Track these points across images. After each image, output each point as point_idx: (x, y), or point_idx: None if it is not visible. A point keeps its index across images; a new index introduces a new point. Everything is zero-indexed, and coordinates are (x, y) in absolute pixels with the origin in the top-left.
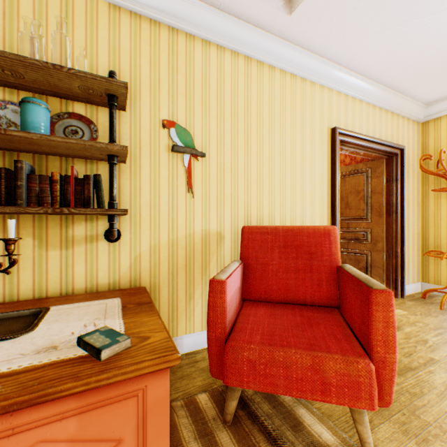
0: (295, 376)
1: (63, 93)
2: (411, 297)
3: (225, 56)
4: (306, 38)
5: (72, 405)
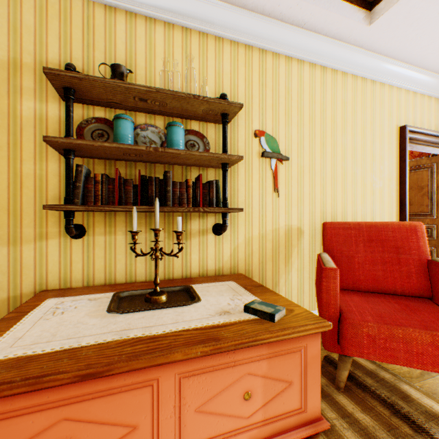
0: (415, 351)
1: (187, 115)
2: None
3: (304, 68)
4: (380, 43)
5: (264, 351)
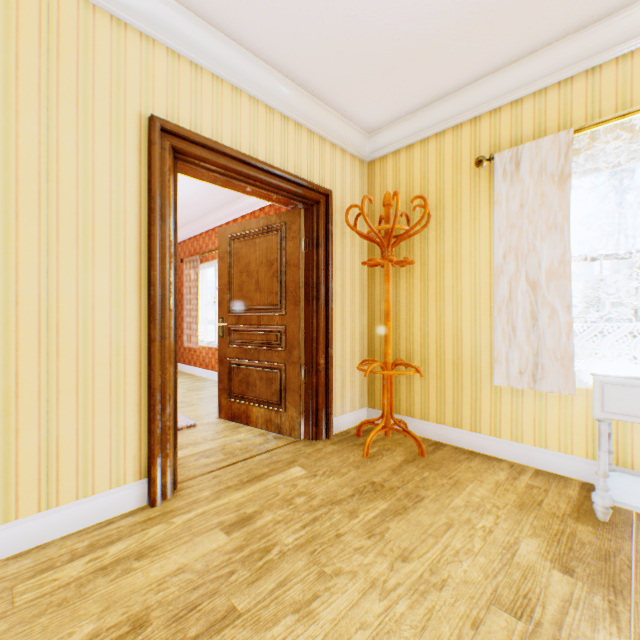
0: None
1: None
2: (343, 435)
3: None
4: None
5: None
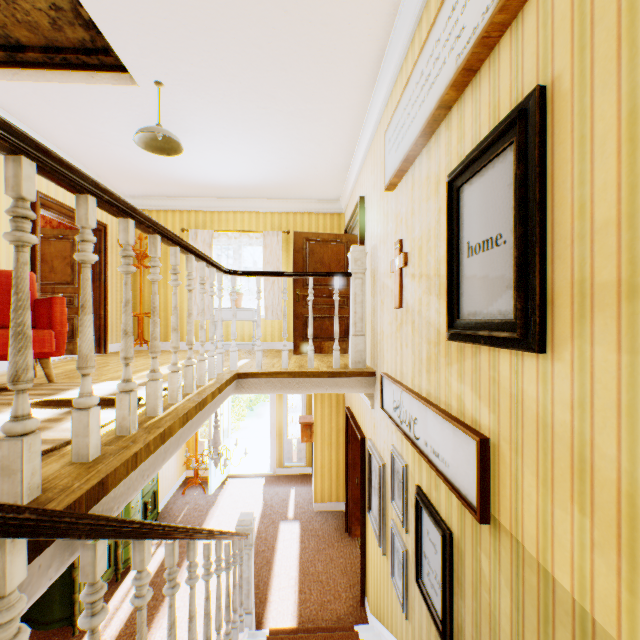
0: (4, 343)
1: None
2: (114, 352)
3: None
4: (4, 101)
5: None
